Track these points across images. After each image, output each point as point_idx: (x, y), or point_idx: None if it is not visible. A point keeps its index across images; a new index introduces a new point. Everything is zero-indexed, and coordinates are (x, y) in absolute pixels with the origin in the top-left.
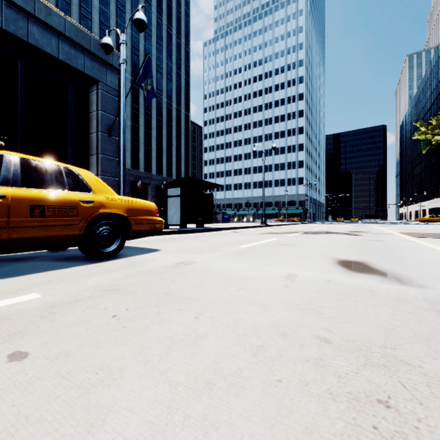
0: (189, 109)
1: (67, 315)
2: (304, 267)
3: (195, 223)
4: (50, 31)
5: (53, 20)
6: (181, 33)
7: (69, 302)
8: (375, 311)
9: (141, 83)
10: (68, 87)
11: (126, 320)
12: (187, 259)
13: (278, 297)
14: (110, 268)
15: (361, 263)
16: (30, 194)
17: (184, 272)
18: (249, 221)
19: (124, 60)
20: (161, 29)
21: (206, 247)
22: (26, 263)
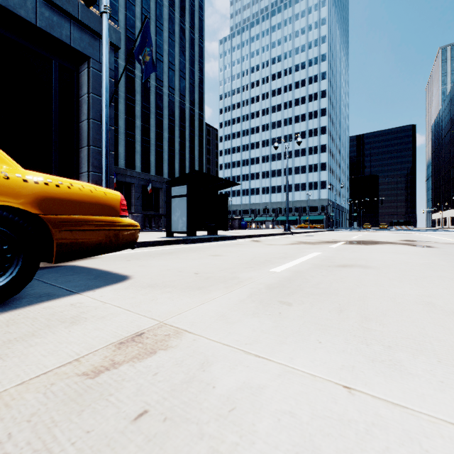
0: (203, 109)
1: None
2: None
3: (207, 229)
4: None
5: None
6: (195, 27)
7: None
8: None
9: (139, 55)
10: (52, 65)
11: None
12: (159, 317)
13: None
14: None
15: None
16: None
17: (82, 453)
18: (268, 228)
19: (107, 7)
20: (174, 24)
21: (214, 272)
22: None
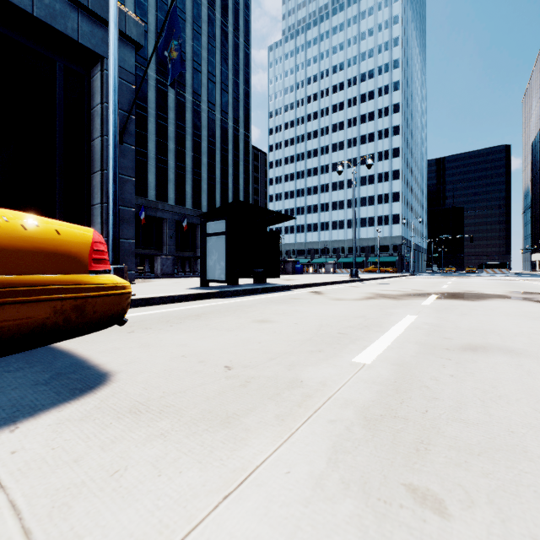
0: (249, 128)
1: None
2: None
3: (253, 276)
4: None
5: None
6: (240, 30)
7: None
8: None
9: (164, 51)
10: (56, 67)
11: None
12: None
13: None
14: None
15: None
16: None
17: None
18: (329, 272)
19: None
20: (214, 26)
21: (259, 364)
22: None
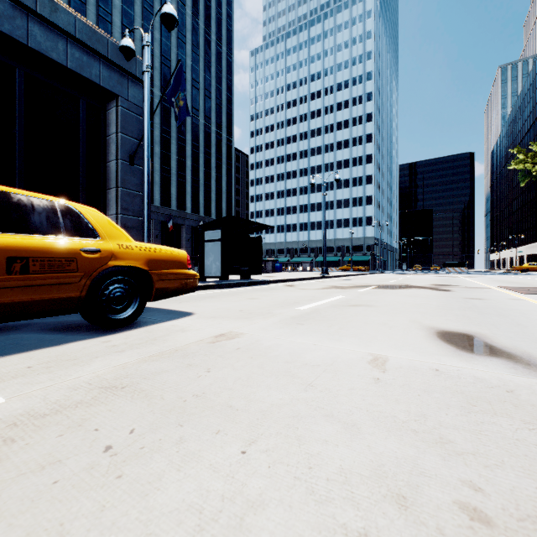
0: (232, 133)
1: (31, 447)
2: (392, 343)
3: (239, 274)
4: (56, 33)
5: (60, 19)
6: (222, 39)
7: (44, 414)
8: (535, 437)
9: (172, 98)
10: (79, 103)
11: (126, 457)
12: (229, 329)
13: (370, 403)
14: (121, 345)
15: (470, 337)
16: (7, 241)
17: (225, 353)
18: (306, 271)
19: (149, 66)
20: (198, 35)
21: (254, 310)
22: (7, 336)
